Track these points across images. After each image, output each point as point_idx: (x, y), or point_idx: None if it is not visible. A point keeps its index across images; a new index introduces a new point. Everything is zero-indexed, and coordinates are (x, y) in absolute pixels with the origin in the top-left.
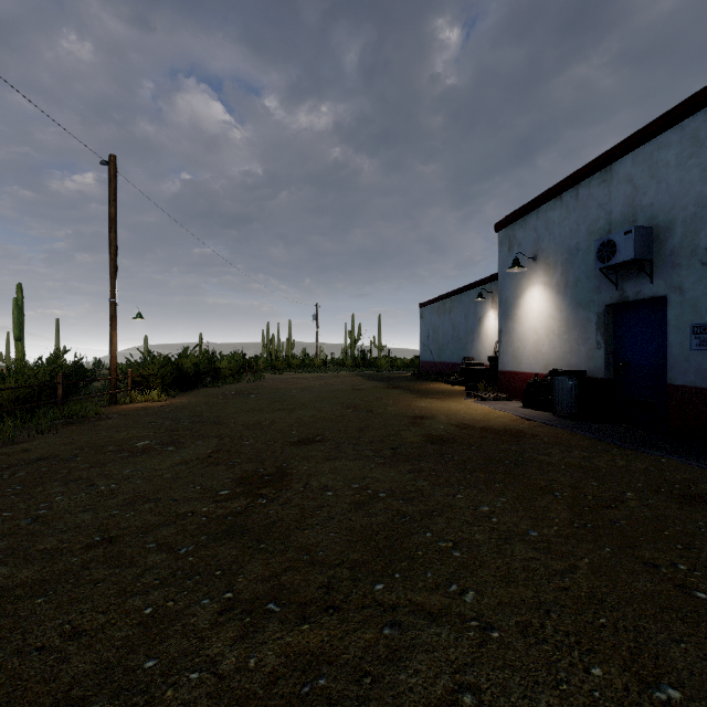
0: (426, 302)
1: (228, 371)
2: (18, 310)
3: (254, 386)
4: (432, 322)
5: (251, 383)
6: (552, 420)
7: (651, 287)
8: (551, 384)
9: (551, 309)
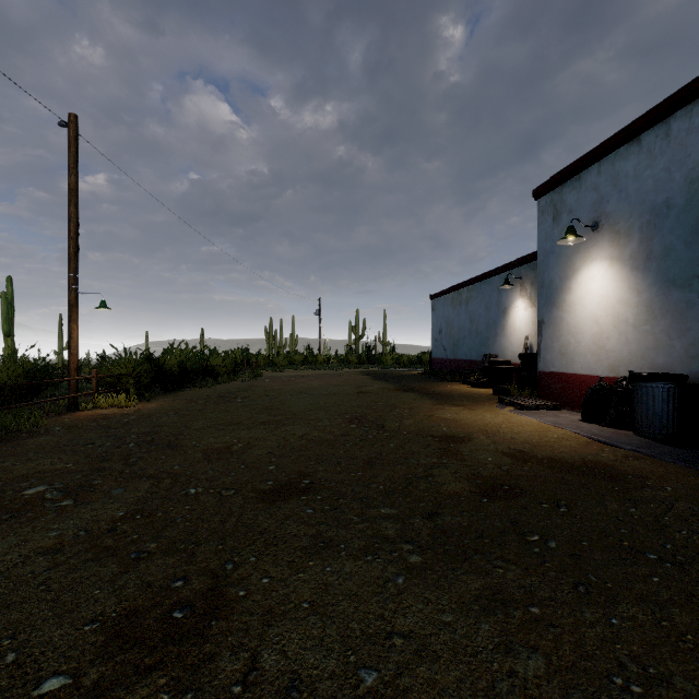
0: (439, 292)
1: (222, 369)
2: (7, 305)
3: (247, 386)
4: (445, 314)
5: (245, 383)
6: (645, 446)
7: None
8: (633, 393)
9: (622, 291)
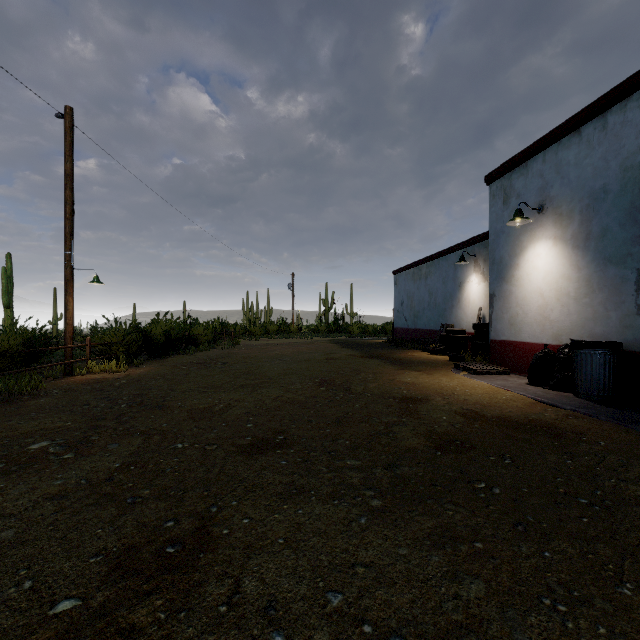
0: (401, 268)
1: (203, 338)
2: (6, 279)
3: (226, 353)
4: (406, 288)
5: (224, 350)
6: (584, 406)
7: None
8: (574, 359)
9: (565, 268)
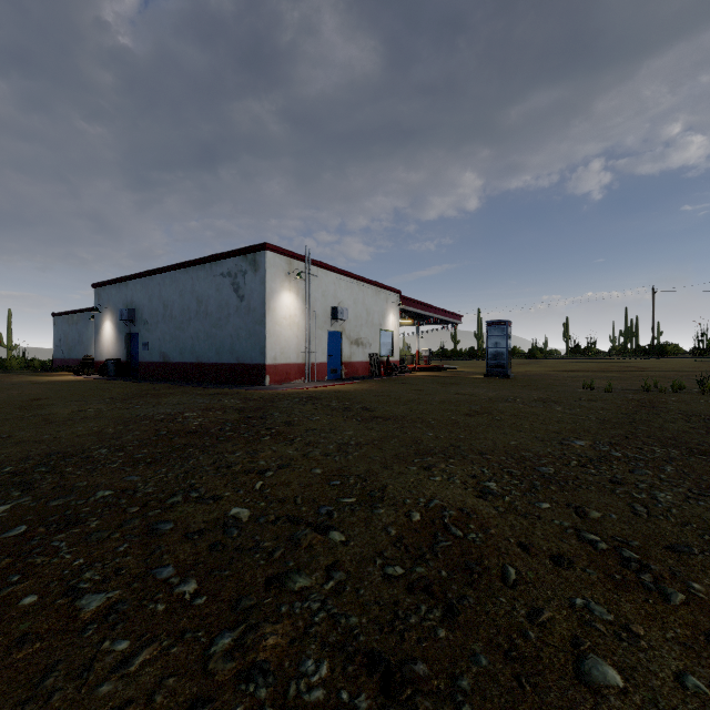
0: (59, 313)
1: None
2: None
3: None
4: (64, 329)
5: None
6: (102, 378)
7: (136, 329)
8: (107, 365)
9: (113, 332)
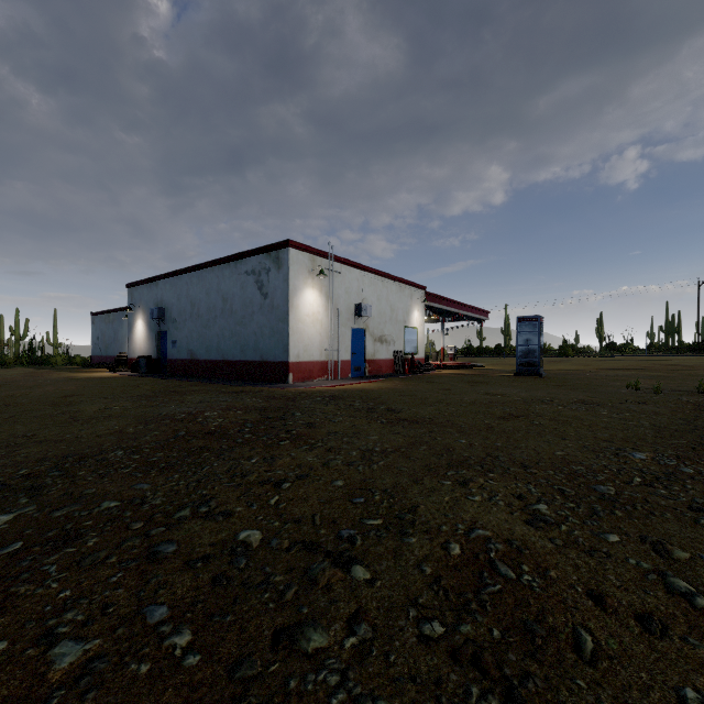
0: (97, 312)
1: None
2: None
3: None
4: (101, 327)
5: None
6: (134, 374)
7: (165, 327)
8: (139, 362)
9: (145, 331)
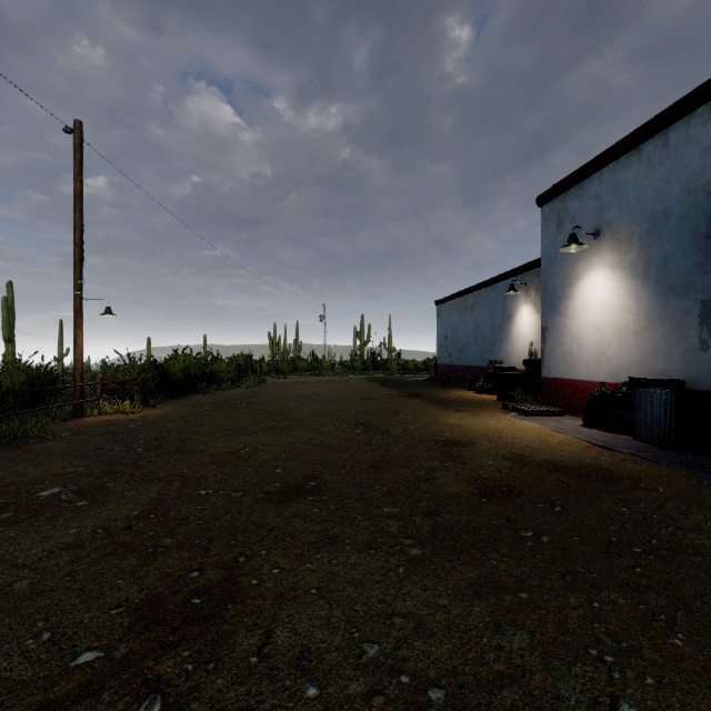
0: (444, 298)
1: (226, 375)
2: (7, 310)
3: (251, 392)
4: (451, 320)
5: (249, 389)
6: (643, 450)
7: None
8: (633, 399)
9: (623, 299)
